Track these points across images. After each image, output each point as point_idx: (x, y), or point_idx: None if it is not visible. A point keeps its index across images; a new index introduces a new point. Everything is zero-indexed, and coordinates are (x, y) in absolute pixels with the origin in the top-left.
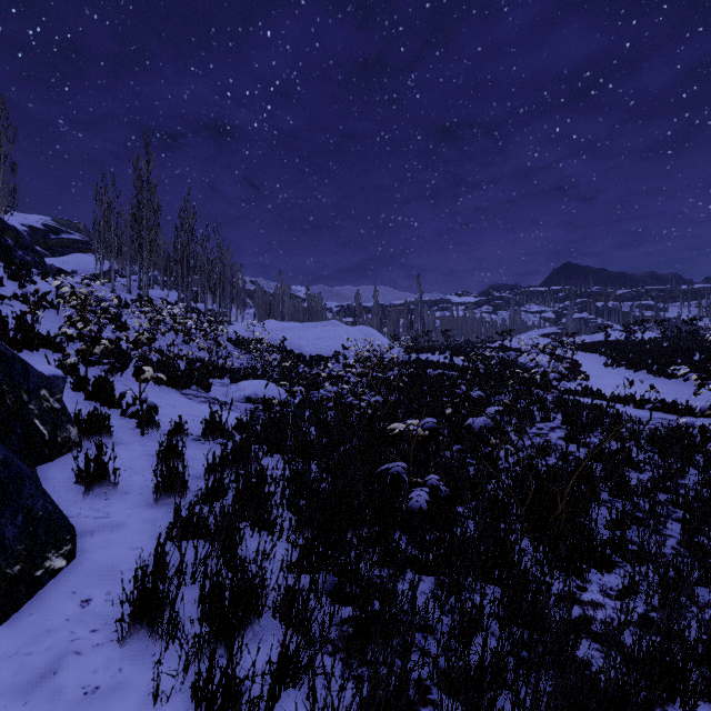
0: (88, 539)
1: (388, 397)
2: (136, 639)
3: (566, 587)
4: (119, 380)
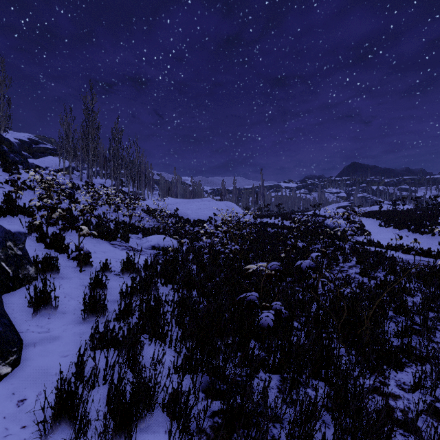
0: (31, 349)
1: (243, 246)
2: (55, 433)
3: (374, 384)
4: (69, 235)
